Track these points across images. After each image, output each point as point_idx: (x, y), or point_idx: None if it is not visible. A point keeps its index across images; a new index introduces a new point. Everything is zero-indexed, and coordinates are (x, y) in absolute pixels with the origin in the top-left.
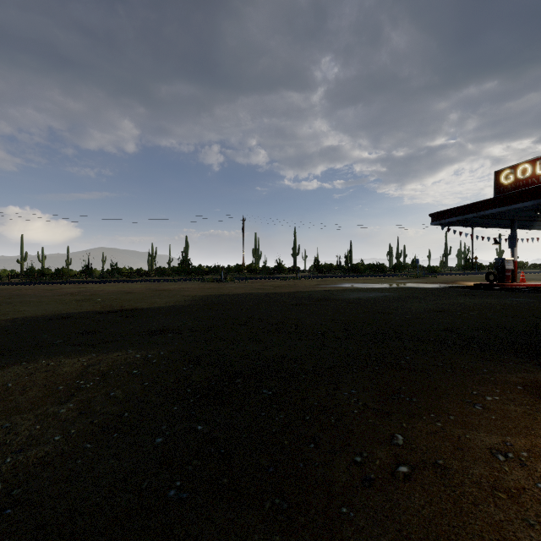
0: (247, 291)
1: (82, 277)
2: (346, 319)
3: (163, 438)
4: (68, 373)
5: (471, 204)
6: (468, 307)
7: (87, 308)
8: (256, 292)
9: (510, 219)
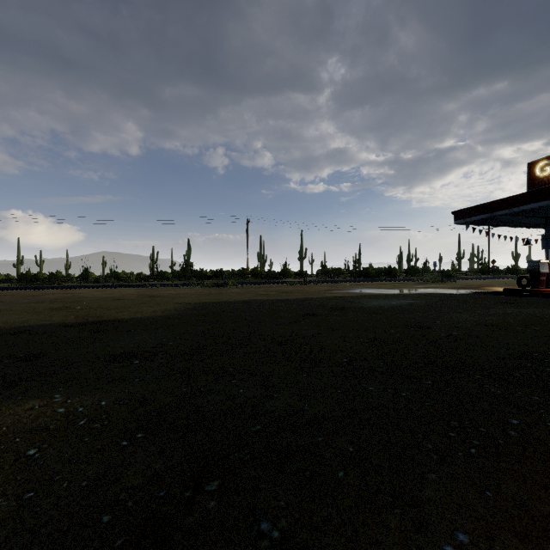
0: (249, 297)
1: (77, 282)
2: (375, 337)
3: None
4: None
5: (502, 199)
6: (524, 319)
7: (56, 318)
8: (260, 299)
9: (544, 217)
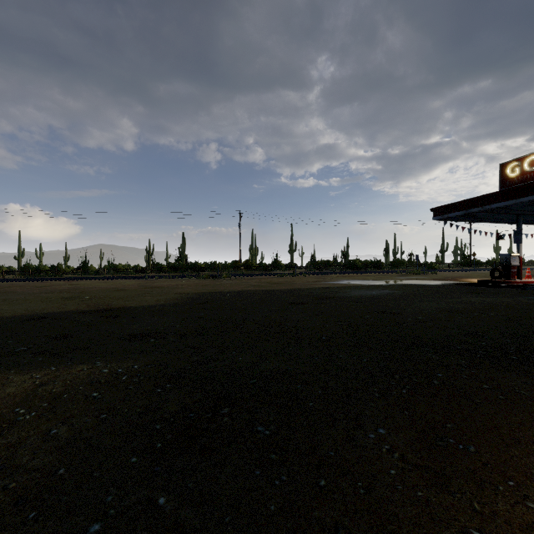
0: (243, 288)
1: (78, 274)
2: (351, 321)
3: (102, 523)
4: (10, 396)
5: (476, 197)
6: (484, 306)
7: (71, 306)
8: (252, 290)
9: (515, 213)
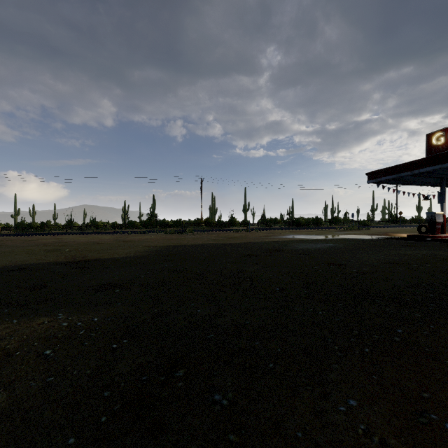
0: (203, 242)
1: (64, 229)
2: (302, 272)
3: None
4: None
5: (406, 163)
6: (419, 258)
7: (51, 258)
8: (212, 243)
9: (439, 177)
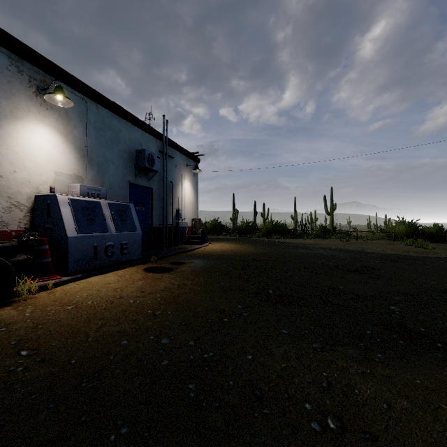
0: None
1: None
2: None
3: None
4: None
5: None
6: None
7: None
8: None
9: None
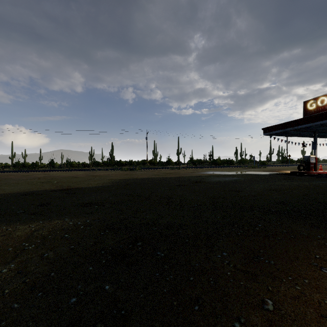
0: (148, 176)
1: (48, 167)
2: (212, 196)
3: (77, 298)
4: (19, 236)
5: (289, 122)
6: (291, 187)
7: (46, 187)
8: (154, 177)
9: (313, 131)
